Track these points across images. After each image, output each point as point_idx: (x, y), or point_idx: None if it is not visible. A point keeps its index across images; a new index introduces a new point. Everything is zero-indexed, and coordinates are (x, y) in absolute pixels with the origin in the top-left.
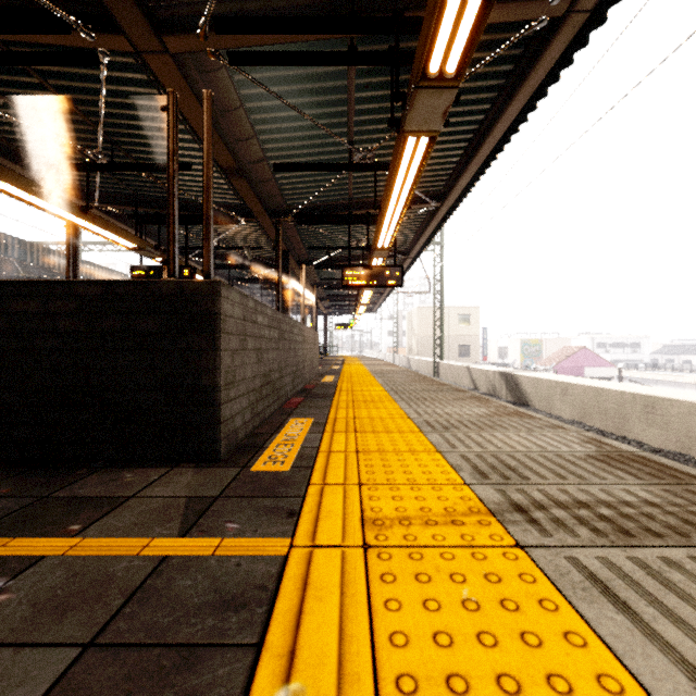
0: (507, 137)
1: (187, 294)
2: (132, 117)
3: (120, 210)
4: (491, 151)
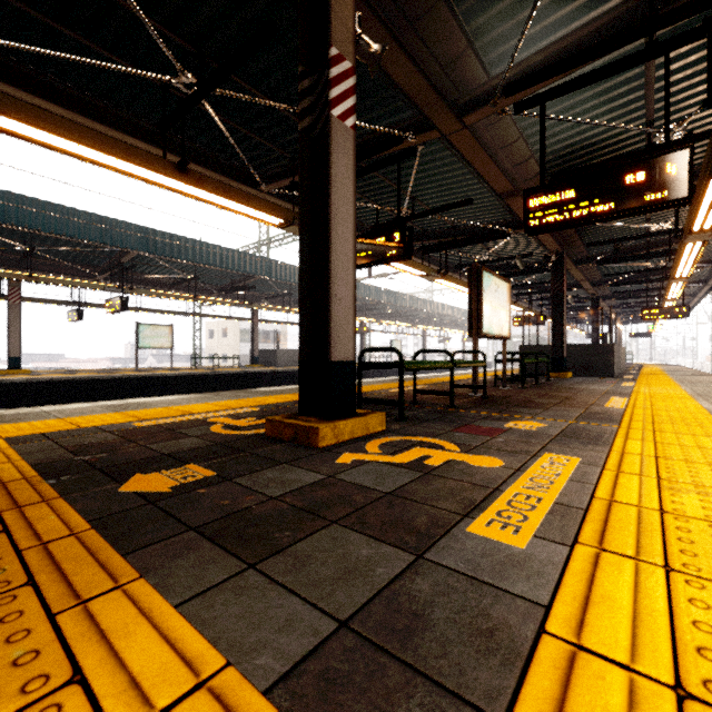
0: None
1: (607, 346)
2: None
3: None
4: None
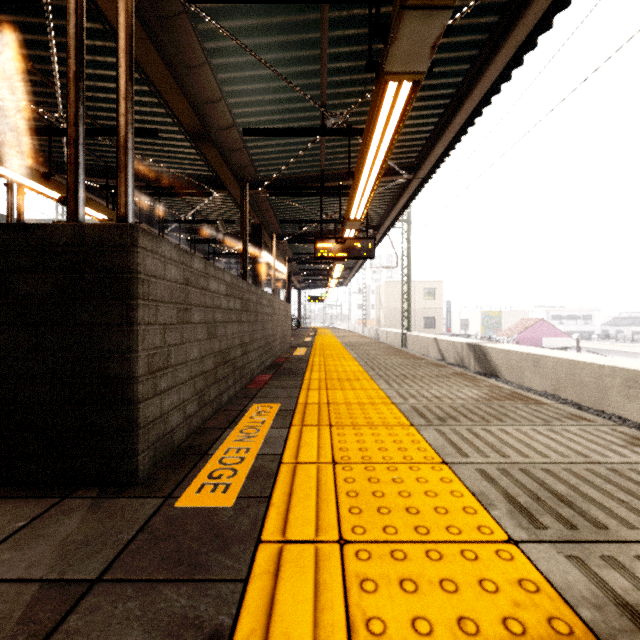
0: (487, 99)
1: (89, 243)
2: (92, 77)
3: (94, 183)
4: (468, 117)
